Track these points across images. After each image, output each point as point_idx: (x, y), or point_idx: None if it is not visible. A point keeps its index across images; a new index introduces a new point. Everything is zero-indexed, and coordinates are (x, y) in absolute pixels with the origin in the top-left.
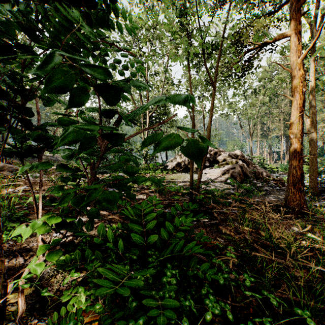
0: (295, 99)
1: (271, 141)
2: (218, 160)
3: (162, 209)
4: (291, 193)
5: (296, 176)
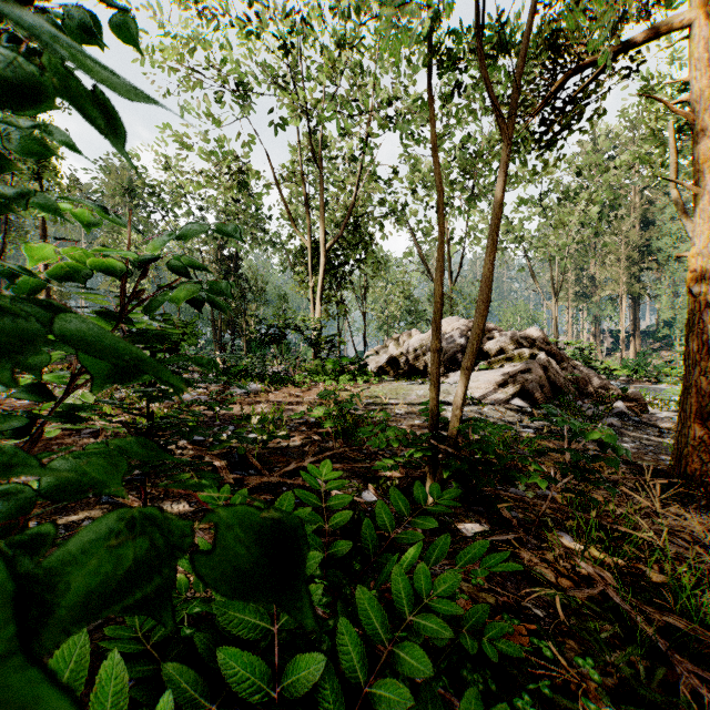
0: (704, 192)
1: (599, 308)
2: (487, 350)
3: (348, 511)
4: (694, 440)
5: (709, 396)
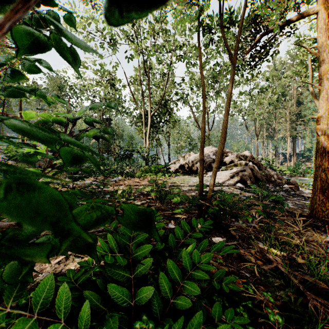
0: (323, 88)
1: (277, 142)
2: (225, 161)
3: (162, 230)
4: (319, 201)
5: (325, 181)
